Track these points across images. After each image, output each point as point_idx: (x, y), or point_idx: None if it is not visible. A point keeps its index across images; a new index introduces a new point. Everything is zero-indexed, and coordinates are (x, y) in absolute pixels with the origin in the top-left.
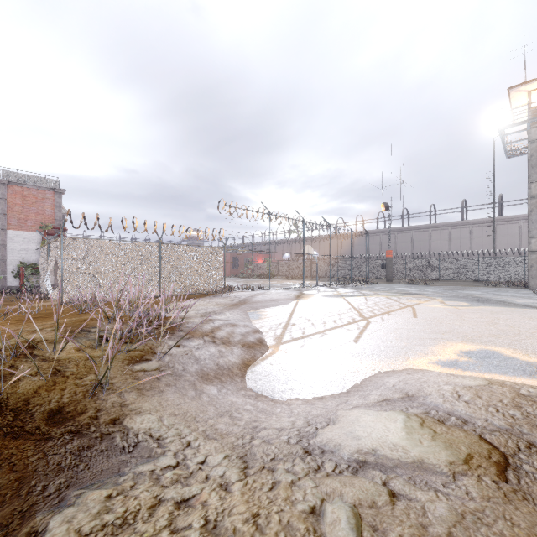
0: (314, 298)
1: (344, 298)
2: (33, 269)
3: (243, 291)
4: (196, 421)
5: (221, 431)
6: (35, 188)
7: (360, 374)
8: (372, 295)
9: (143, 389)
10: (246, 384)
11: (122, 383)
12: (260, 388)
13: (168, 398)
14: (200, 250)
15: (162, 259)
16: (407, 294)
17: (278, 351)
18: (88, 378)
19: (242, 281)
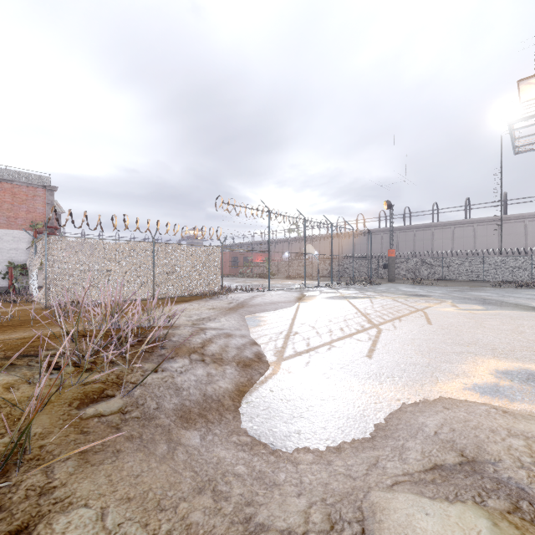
0: (316, 300)
1: (348, 300)
2: (23, 270)
3: (242, 292)
4: (160, 509)
5: (195, 530)
6: (26, 185)
7: (383, 407)
8: (378, 297)
9: (88, 452)
10: (239, 423)
11: (57, 443)
12: (257, 431)
13: (124, 464)
14: (196, 249)
15: (155, 259)
16: (414, 296)
17: (279, 370)
18: (3, 442)
19: (241, 281)
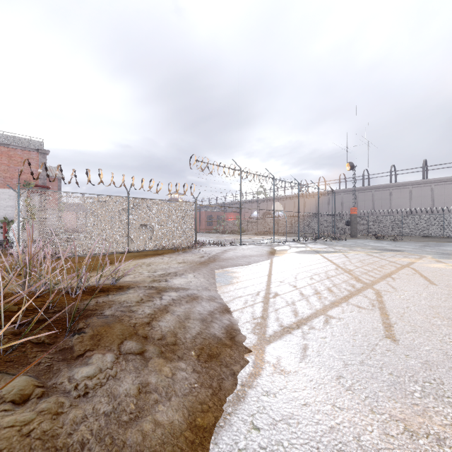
0: (288, 254)
1: (321, 254)
2: None
3: (214, 246)
4: None
5: None
6: (20, 148)
7: None
8: (350, 252)
9: None
10: None
11: None
12: None
13: None
14: (170, 205)
15: (130, 214)
16: (386, 251)
17: (263, 365)
18: None
19: (214, 236)
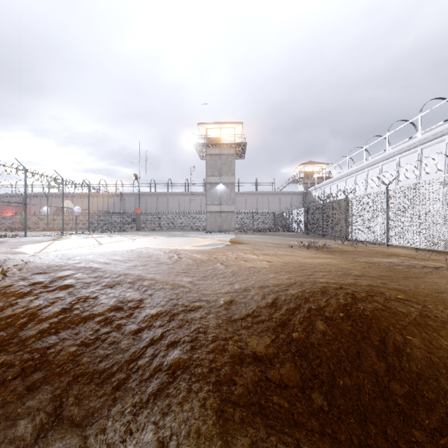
0: (70, 239)
1: (95, 238)
2: None
3: None
4: None
5: None
6: None
7: None
8: (117, 236)
9: None
10: None
11: None
12: None
13: None
14: None
15: None
16: (140, 235)
17: None
18: None
19: None
